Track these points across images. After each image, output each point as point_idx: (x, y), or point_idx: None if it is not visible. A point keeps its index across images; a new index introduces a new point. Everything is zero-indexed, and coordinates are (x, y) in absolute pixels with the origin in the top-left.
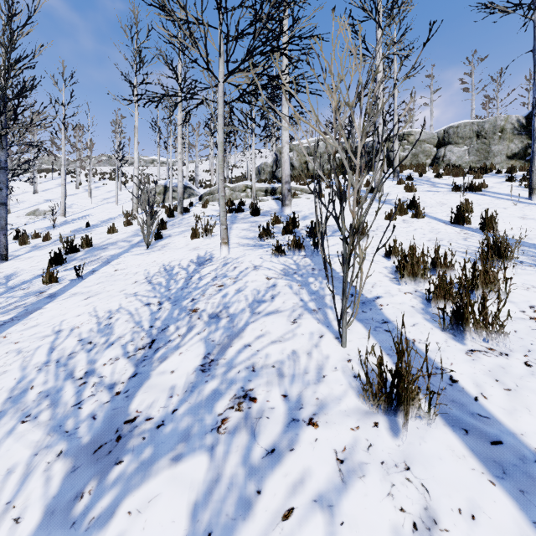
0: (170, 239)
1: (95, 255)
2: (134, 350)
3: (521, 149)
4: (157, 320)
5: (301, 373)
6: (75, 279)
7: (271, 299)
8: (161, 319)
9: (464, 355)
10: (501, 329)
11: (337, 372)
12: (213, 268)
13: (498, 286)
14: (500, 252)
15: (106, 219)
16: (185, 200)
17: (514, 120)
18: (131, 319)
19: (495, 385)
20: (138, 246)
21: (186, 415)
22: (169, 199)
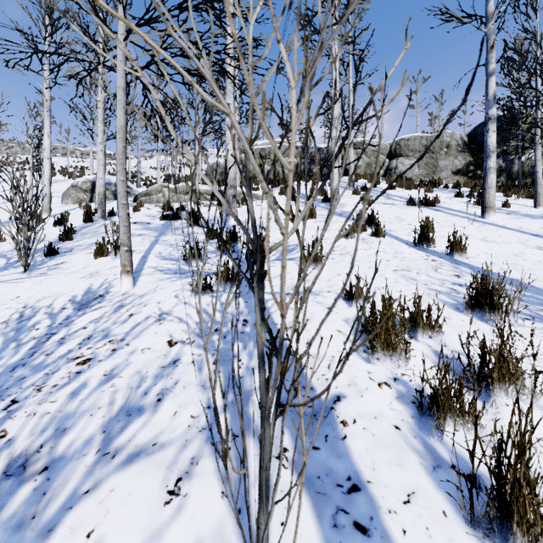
0: (68, 255)
1: None
2: None
3: (464, 166)
4: None
5: None
6: None
7: (156, 403)
8: None
9: None
10: None
11: None
12: (96, 315)
13: (523, 382)
14: (492, 300)
15: (6, 220)
16: None
17: (458, 137)
18: None
19: None
20: (15, 267)
21: None
22: (95, 199)
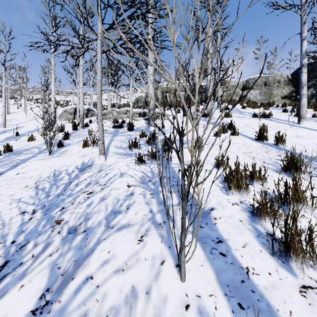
0: (68, 147)
1: (9, 159)
2: None
3: (289, 93)
4: (22, 233)
5: None
6: None
7: (126, 209)
8: (26, 232)
9: (299, 296)
10: None
11: None
12: (90, 174)
13: (306, 202)
14: (296, 166)
15: (32, 129)
16: (88, 118)
17: (285, 76)
18: None
19: None
20: (44, 152)
21: None
22: (77, 117)
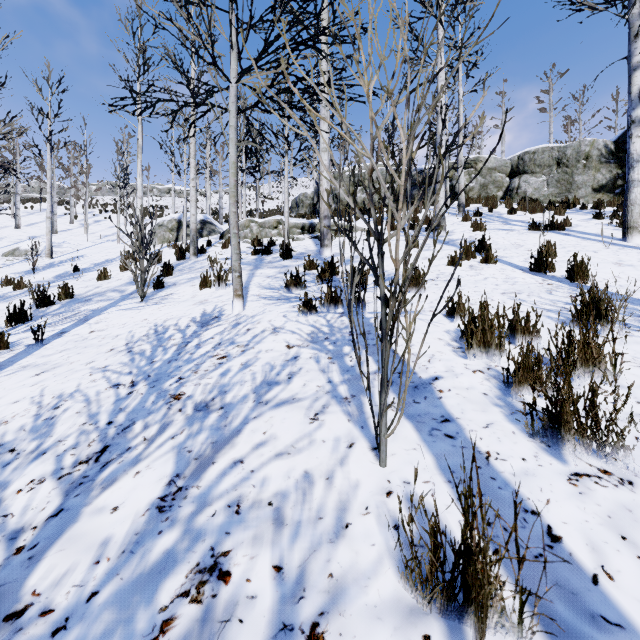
0: (174, 288)
1: (72, 310)
2: (72, 465)
3: (609, 180)
4: (120, 412)
5: (312, 517)
6: (34, 344)
7: (288, 379)
8: (127, 410)
9: (566, 484)
10: (620, 441)
11: (368, 517)
12: (218, 330)
13: (604, 365)
14: (599, 312)
15: (102, 261)
16: (204, 238)
17: (601, 145)
18: (84, 410)
19: (622, 548)
20: (131, 298)
21: (107, 608)
22: (183, 237)
